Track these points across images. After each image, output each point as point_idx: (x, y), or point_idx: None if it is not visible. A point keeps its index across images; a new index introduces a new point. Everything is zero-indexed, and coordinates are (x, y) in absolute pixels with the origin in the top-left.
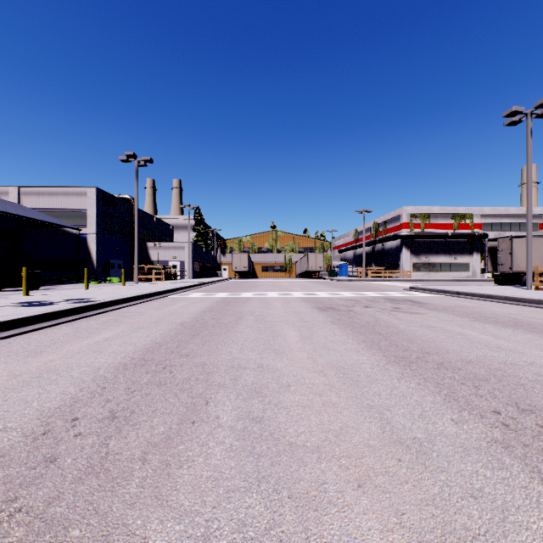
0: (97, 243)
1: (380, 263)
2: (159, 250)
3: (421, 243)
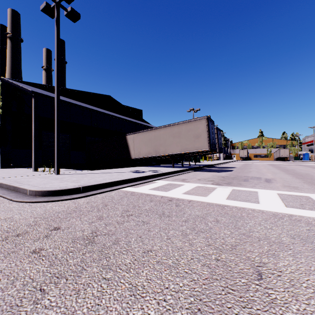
0: None
1: None
2: None
3: None
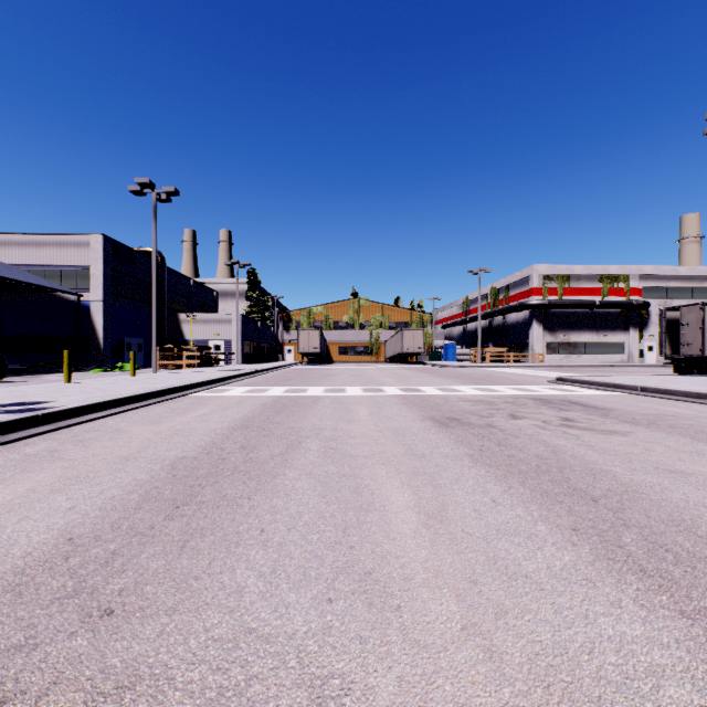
0: (106, 315)
1: (500, 342)
2: (195, 325)
3: (557, 314)
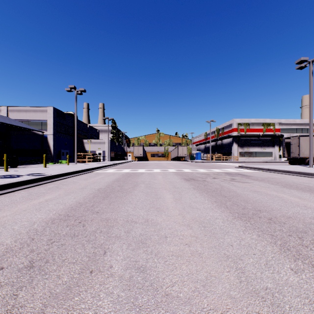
0: (54, 140)
1: (220, 152)
2: (90, 144)
3: (244, 140)
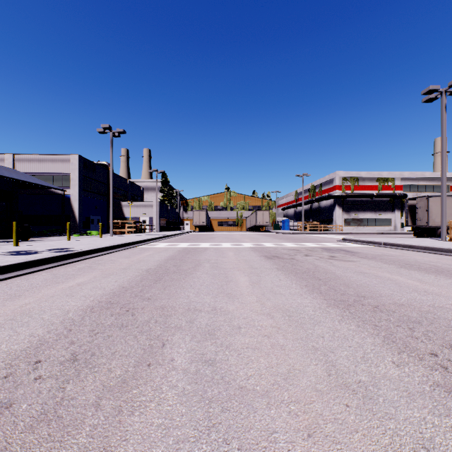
0: (79, 202)
1: (317, 219)
2: (131, 208)
3: (351, 202)
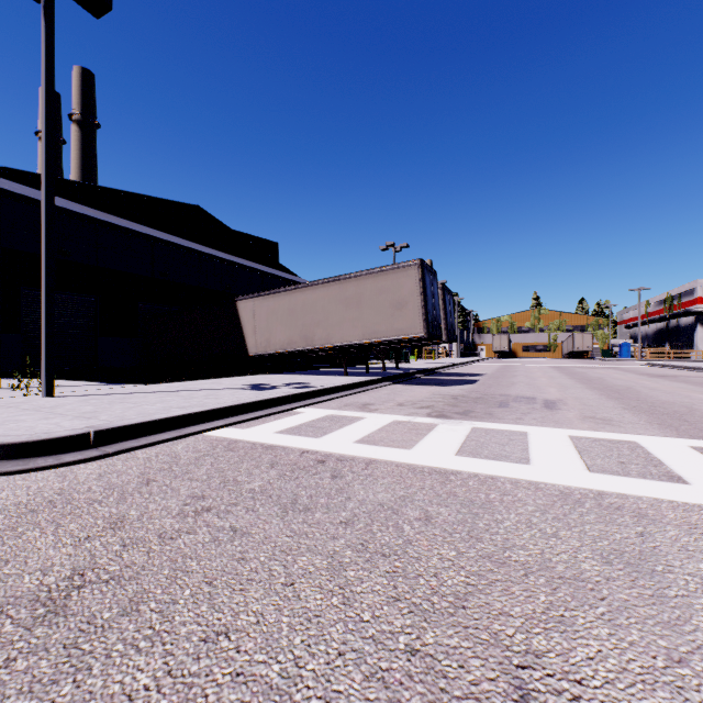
0: None
1: (674, 342)
2: None
3: None
